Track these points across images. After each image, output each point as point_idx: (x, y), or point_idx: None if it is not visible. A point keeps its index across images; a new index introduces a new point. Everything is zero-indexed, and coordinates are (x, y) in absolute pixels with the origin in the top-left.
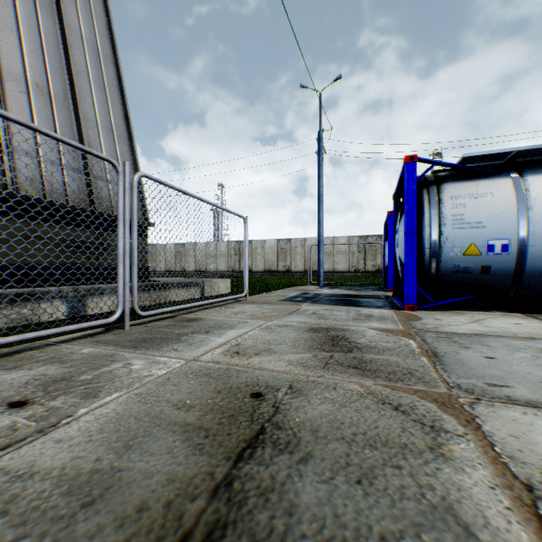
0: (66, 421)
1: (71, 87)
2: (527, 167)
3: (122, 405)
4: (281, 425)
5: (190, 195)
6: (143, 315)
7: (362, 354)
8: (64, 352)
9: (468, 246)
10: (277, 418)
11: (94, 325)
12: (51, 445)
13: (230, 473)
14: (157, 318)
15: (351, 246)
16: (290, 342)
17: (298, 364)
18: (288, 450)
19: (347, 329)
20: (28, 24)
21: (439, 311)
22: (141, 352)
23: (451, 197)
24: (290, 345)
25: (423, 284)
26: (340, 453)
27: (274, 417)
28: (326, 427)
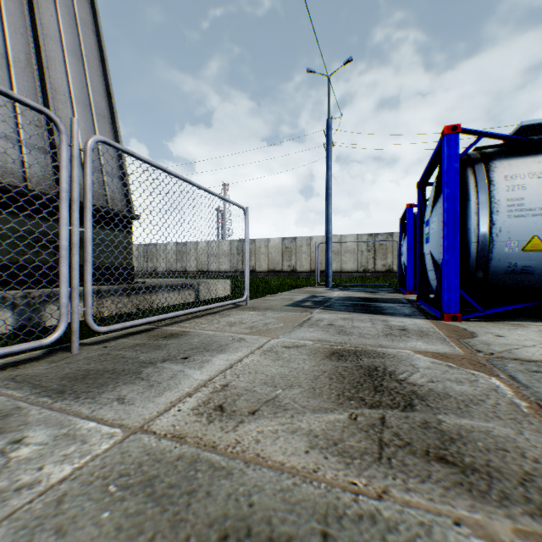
0: None
1: (37, 51)
2: None
3: None
4: None
5: (173, 174)
6: (102, 331)
7: (434, 414)
8: None
9: (529, 239)
10: None
11: (15, 351)
12: None
13: None
14: (127, 333)
15: (359, 244)
16: (306, 381)
17: (328, 445)
18: None
19: (384, 352)
20: None
21: (489, 321)
22: (61, 406)
23: (505, 177)
24: (308, 388)
25: (465, 288)
26: None
27: None
28: None
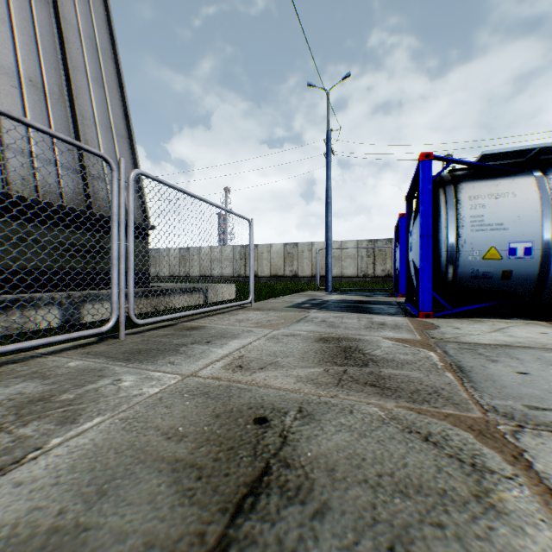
0: (33, 455)
1: (67, 83)
2: (551, 165)
3: (103, 433)
4: (290, 462)
5: (191, 195)
6: (140, 323)
7: (379, 368)
8: (49, 366)
9: (488, 250)
10: (285, 452)
11: (85, 335)
12: (7, 489)
13: (226, 534)
14: (155, 327)
15: (359, 250)
16: (298, 354)
17: (308, 381)
18: (299, 499)
19: (360, 338)
20: (21, 16)
21: (457, 318)
22: (133, 366)
23: (470, 197)
24: (299, 357)
25: (438, 290)
26: (364, 503)
27: (282, 450)
28: (344, 464)
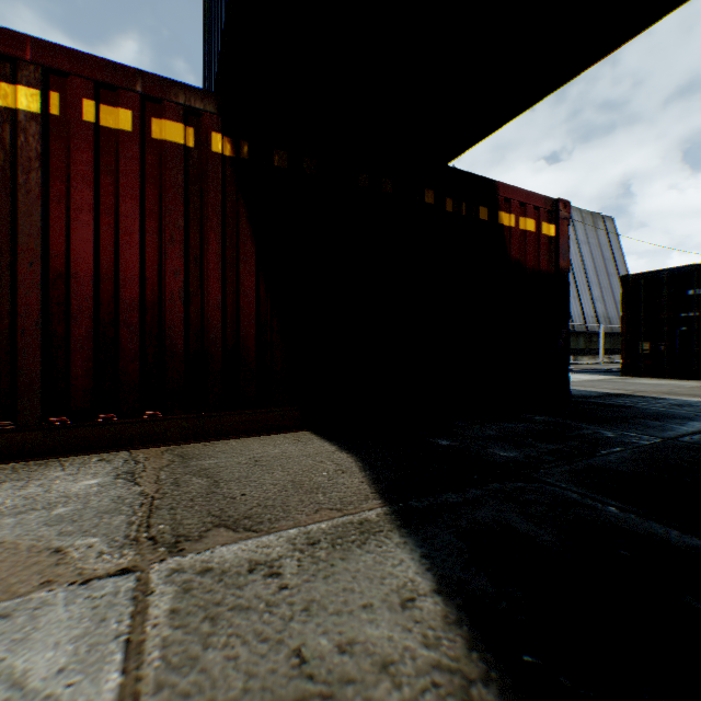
0: None
1: None
2: None
3: None
4: None
5: None
6: None
7: None
8: None
9: None
10: None
11: None
12: None
13: None
14: None
15: None
16: None
17: None
18: None
19: None
20: (614, 284)
21: None
22: None
23: None
24: None
25: None
26: None
27: None
28: None
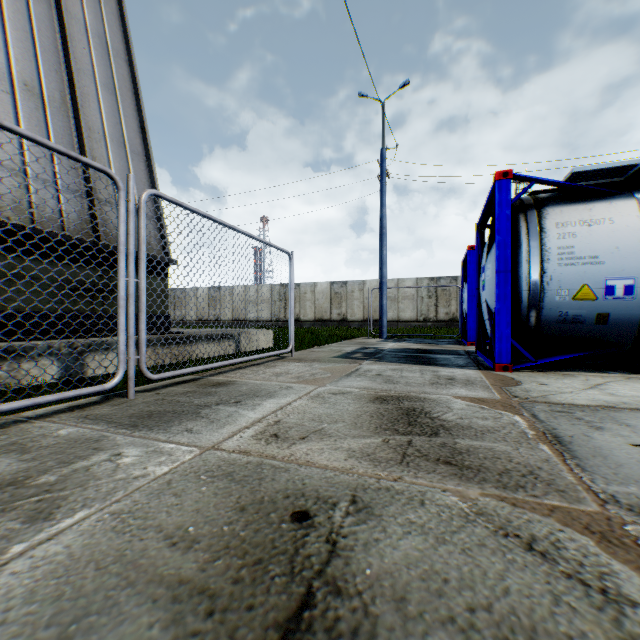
0: None
1: (71, 88)
2: None
3: (84, 536)
4: (341, 585)
5: (218, 222)
6: (154, 378)
7: (454, 439)
8: (34, 434)
9: (580, 288)
10: (334, 568)
11: (83, 394)
12: None
13: None
14: (174, 382)
15: (419, 289)
16: (349, 418)
17: (363, 456)
18: None
19: (425, 397)
20: (14, 7)
21: (541, 372)
22: (140, 435)
23: (557, 225)
24: (350, 423)
25: (518, 338)
26: None
27: (329, 564)
28: (419, 590)
